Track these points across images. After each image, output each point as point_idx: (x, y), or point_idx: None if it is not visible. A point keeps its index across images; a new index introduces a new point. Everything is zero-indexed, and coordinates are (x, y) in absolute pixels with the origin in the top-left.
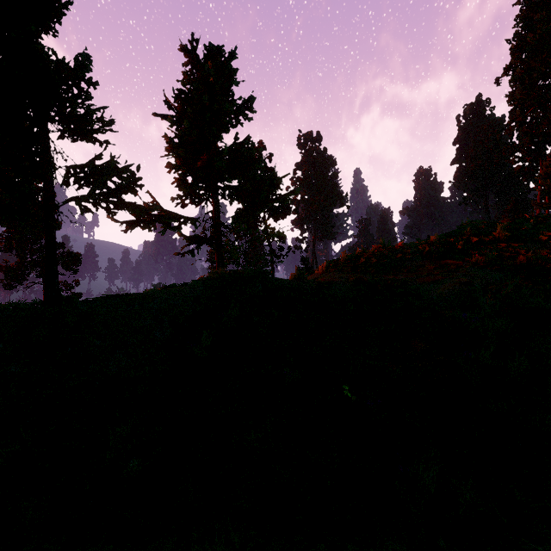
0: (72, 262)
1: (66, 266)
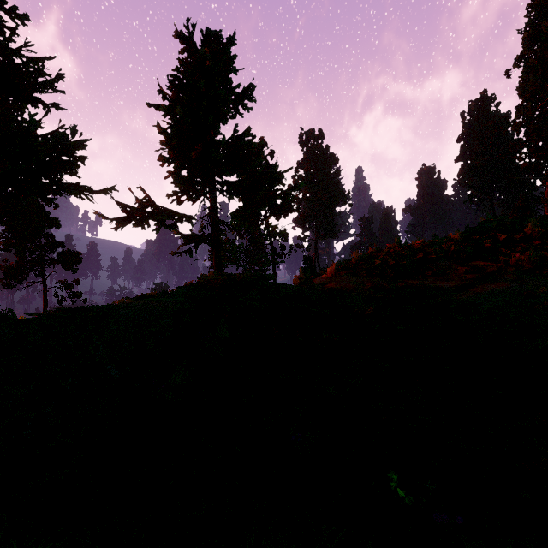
0: (72, 261)
1: (66, 265)
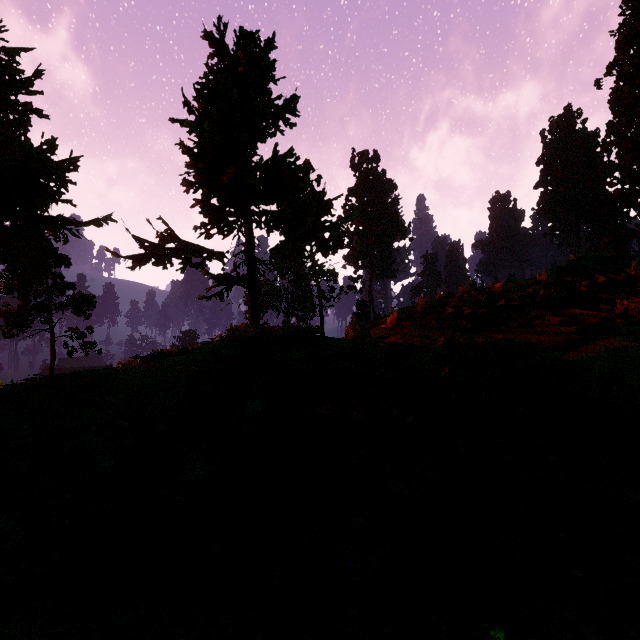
0: (84, 305)
1: (77, 310)
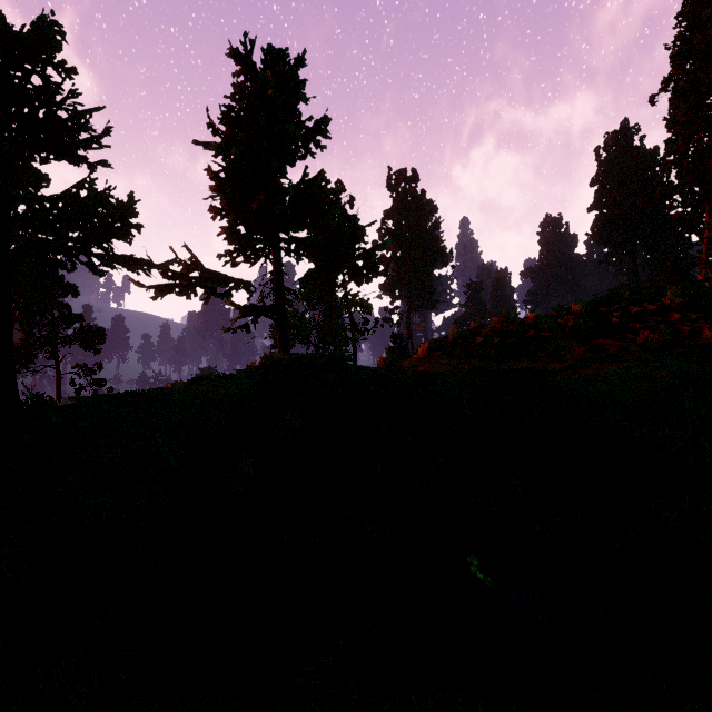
0: (93, 339)
1: (85, 344)
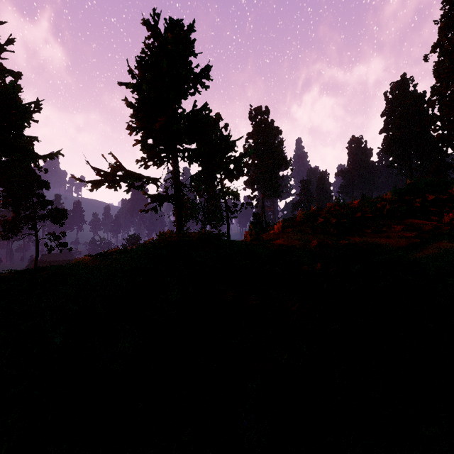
0: (59, 216)
1: (54, 220)
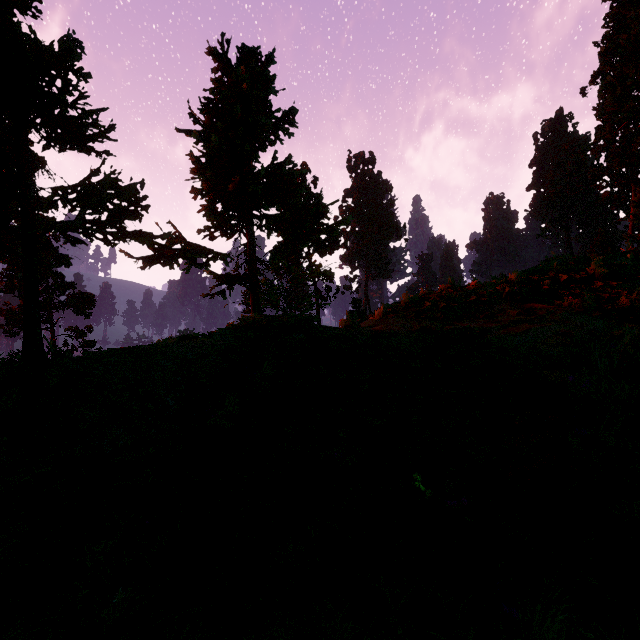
0: (84, 304)
1: (77, 309)
